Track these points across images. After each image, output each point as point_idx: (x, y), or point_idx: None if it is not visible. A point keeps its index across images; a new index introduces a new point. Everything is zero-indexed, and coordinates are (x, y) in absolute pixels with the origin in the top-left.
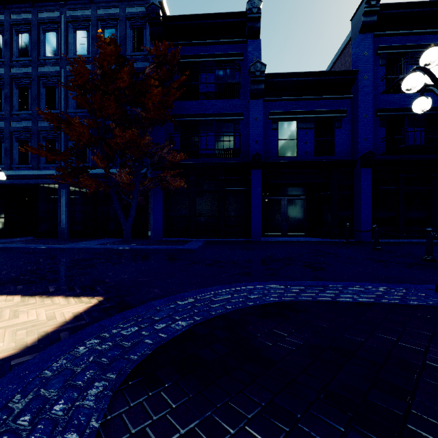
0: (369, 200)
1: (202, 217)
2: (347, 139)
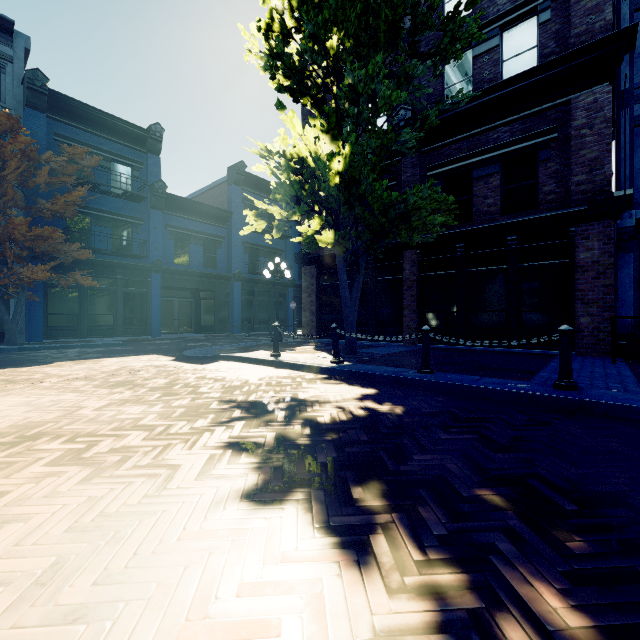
0: (239, 305)
1: (96, 316)
2: (225, 258)
